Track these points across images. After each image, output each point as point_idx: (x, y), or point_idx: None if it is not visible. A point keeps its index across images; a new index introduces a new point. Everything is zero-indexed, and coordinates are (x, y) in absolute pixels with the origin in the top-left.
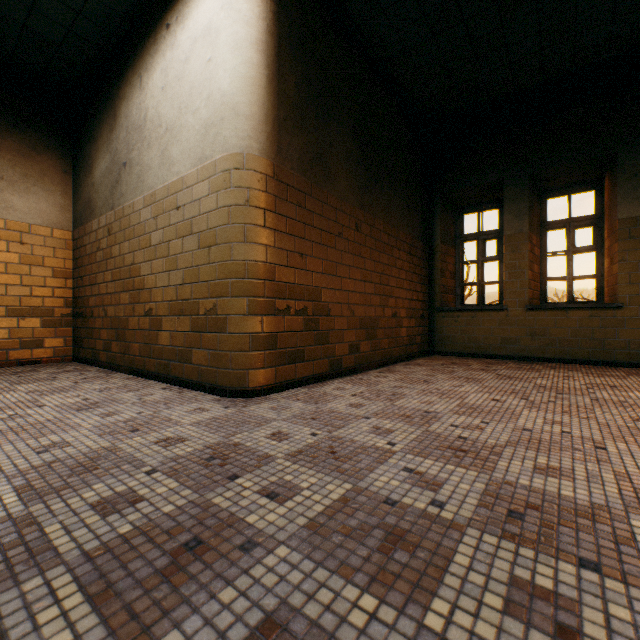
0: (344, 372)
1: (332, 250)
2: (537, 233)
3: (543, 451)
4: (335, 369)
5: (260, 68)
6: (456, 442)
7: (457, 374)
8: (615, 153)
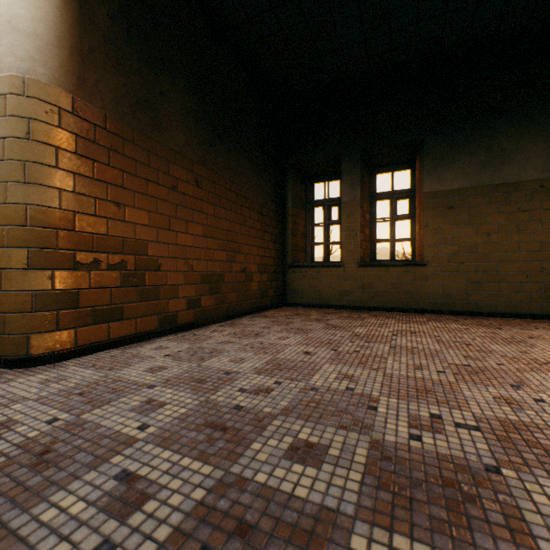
0: (180, 328)
1: (164, 203)
2: (369, 202)
3: (313, 419)
4: (168, 325)
5: None
6: (227, 415)
7: (292, 325)
8: (422, 138)
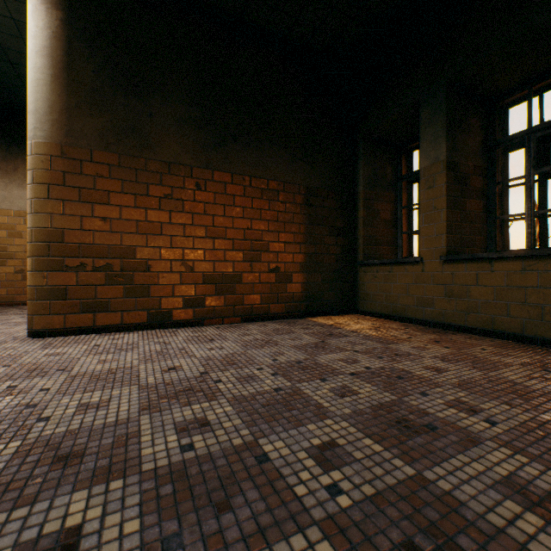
0: (175, 324)
1: (154, 211)
2: (482, 158)
3: None
4: (159, 320)
5: (45, 70)
6: None
7: (278, 336)
8: None
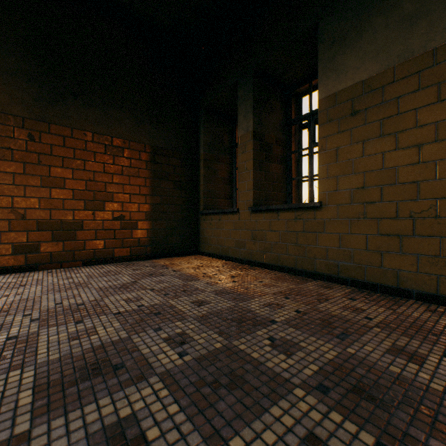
0: (2, 270)
1: None
2: (283, 132)
3: None
4: None
5: None
6: None
7: (99, 278)
8: (317, 21)
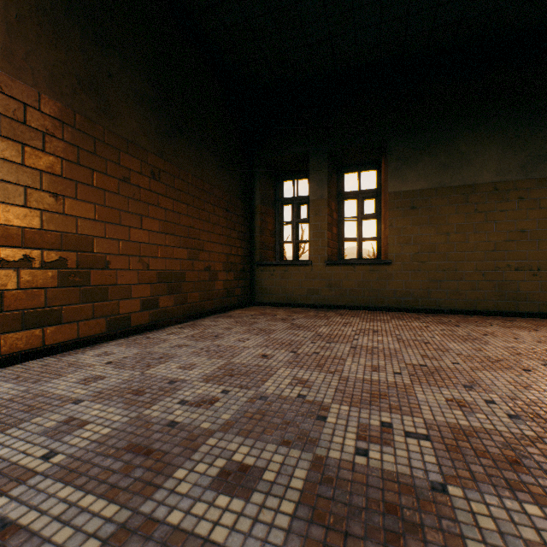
0: (133, 331)
1: (113, 195)
2: (336, 201)
3: (255, 435)
4: (118, 328)
5: None
6: (157, 434)
7: (256, 325)
8: (387, 139)
